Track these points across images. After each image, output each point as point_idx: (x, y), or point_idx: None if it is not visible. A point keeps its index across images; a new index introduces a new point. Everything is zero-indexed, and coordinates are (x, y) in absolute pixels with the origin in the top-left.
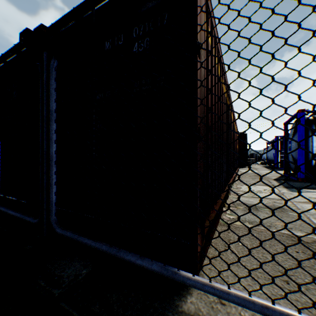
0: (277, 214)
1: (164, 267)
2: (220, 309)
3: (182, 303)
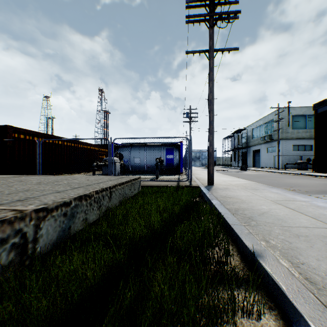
0: None
1: None
2: None
3: None
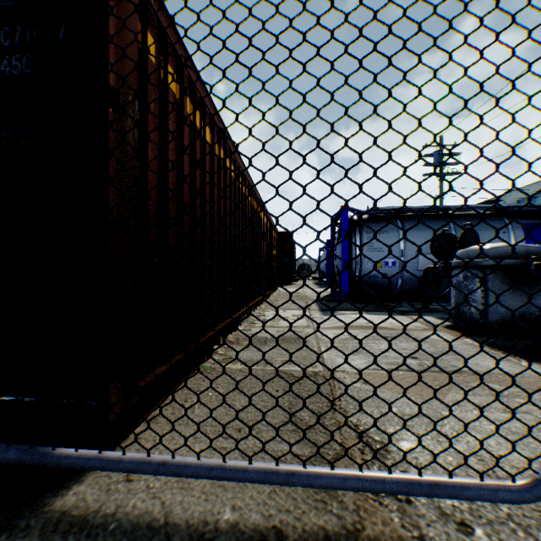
0: (287, 347)
1: (29, 450)
2: (120, 489)
3: (56, 499)
